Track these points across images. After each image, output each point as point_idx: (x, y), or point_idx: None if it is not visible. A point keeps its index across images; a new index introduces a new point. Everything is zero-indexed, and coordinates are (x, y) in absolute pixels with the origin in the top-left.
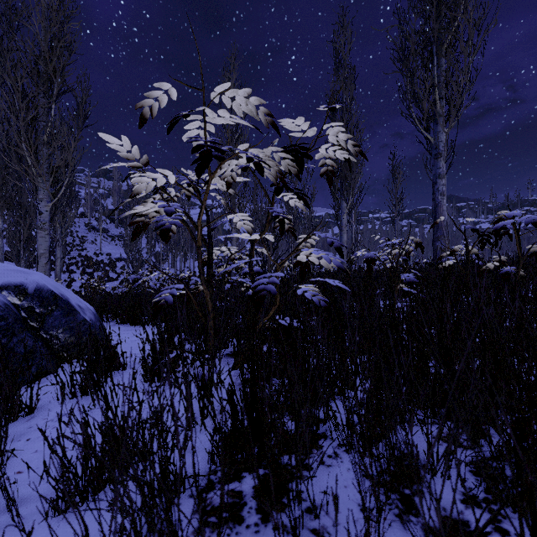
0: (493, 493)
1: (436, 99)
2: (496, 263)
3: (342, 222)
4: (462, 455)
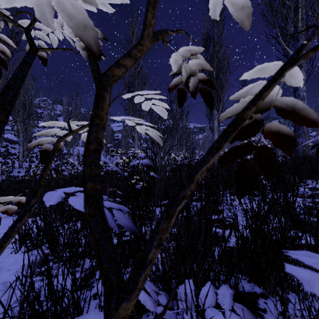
0: None
1: (299, 19)
2: None
3: (214, 126)
4: None
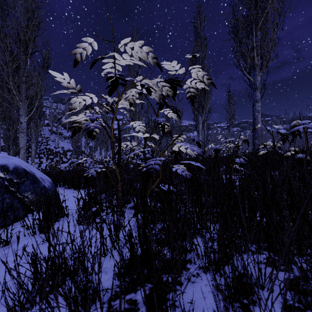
0: (303, 304)
1: (255, 55)
2: (292, 152)
3: (199, 128)
4: (280, 275)
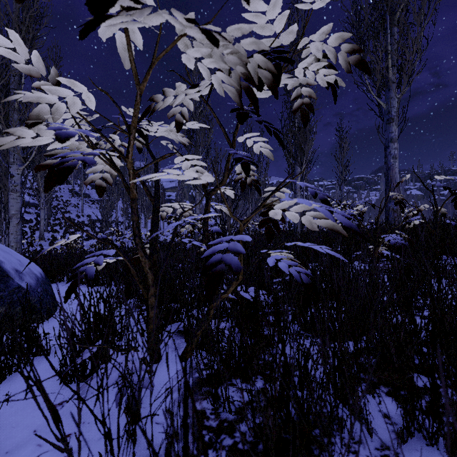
0: None
1: (389, 66)
2: None
3: (296, 186)
4: None
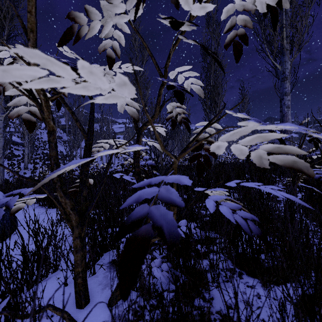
0: None
1: (284, 37)
2: None
3: None
4: None
